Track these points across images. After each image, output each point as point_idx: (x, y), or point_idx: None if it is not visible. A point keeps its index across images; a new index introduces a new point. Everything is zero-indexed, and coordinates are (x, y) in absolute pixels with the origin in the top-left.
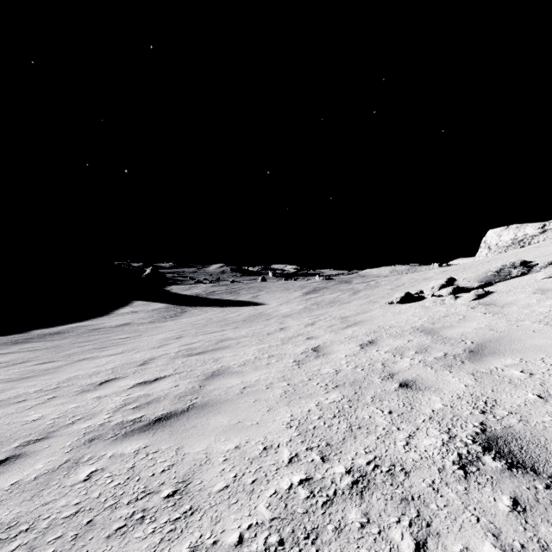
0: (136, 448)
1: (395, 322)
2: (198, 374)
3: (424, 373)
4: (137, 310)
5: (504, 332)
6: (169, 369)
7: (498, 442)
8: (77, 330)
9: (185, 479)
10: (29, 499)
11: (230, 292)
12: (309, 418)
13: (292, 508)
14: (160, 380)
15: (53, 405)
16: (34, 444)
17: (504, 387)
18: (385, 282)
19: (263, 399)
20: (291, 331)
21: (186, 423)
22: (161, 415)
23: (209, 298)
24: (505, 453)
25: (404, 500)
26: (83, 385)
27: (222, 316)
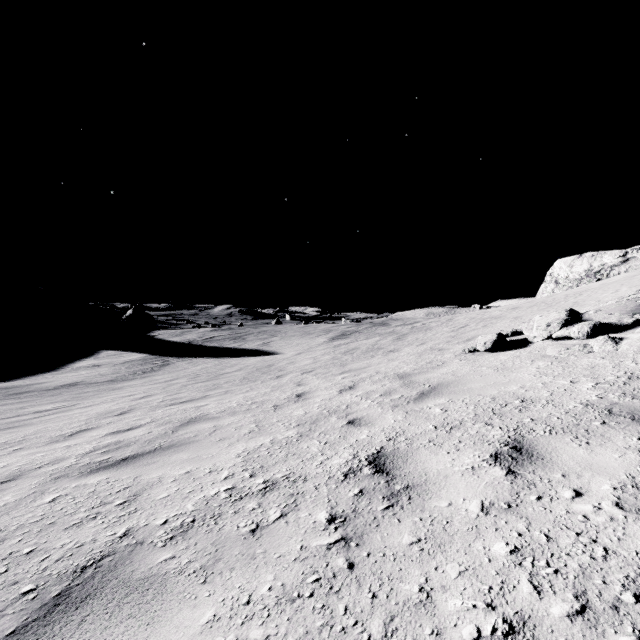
0: None
1: (520, 387)
2: (21, 590)
3: None
4: (101, 363)
5: None
6: None
7: None
8: None
9: None
10: None
11: (234, 338)
12: None
13: None
14: None
15: None
16: None
17: None
18: (435, 323)
19: None
20: (317, 402)
21: None
22: None
23: (204, 346)
24: None
25: None
26: None
27: (215, 370)
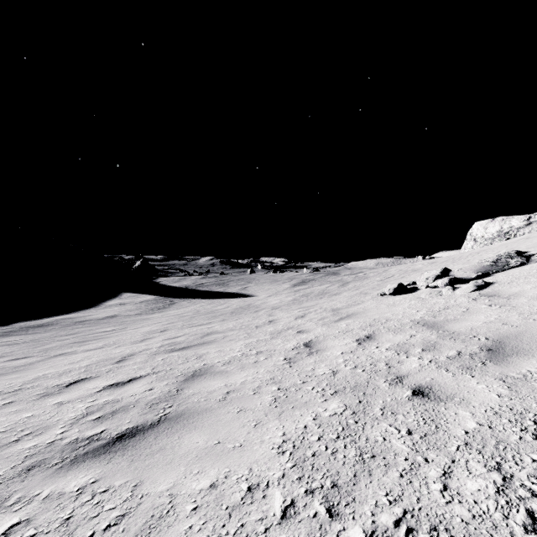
0: (82, 483)
1: (391, 314)
2: (178, 374)
3: (440, 376)
4: (125, 302)
5: (521, 327)
6: (147, 367)
7: None
8: (61, 323)
9: None
10: None
11: (219, 284)
12: (306, 439)
13: None
14: (134, 382)
15: (4, 414)
16: None
17: None
18: (373, 274)
19: (249, 409)
20: (281, 324)
21: (153, 444)
22: (125, 430)
23: (198, 290)
24: None
25: None
26: (48, 386)
27: (210, 307)
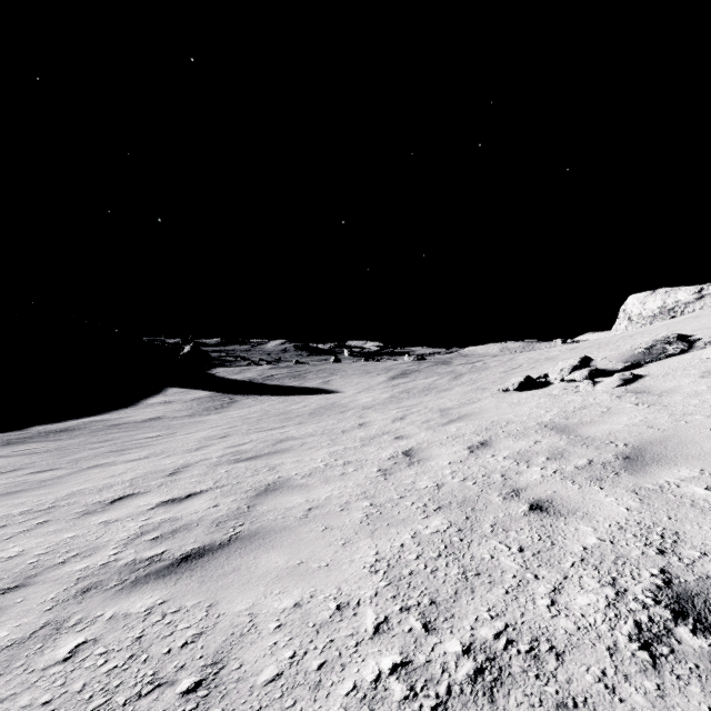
0: (149, 604)
1: (514, 415)
2: (247, 489)
3: (564, 489)
4: (172, 400)
5: (669, 430)
6: (208, 481)
7: (694, 604)
8: (91, 427)
9: (217, 661)
10: None
11: (294, 377)
12: (402, 558)
13: None
14: (194, 497)
15: (41, 534)
16: (3, 596)
17: (685, 513)
18: (495, 363)
19: (336, 527)
20: (374, 428)
21: (225, 564)
22: (191, 550)
23: (266, 384)
24: (710, 622)
25: (562, 707)
26: (88, 503)
27: (282, 407)
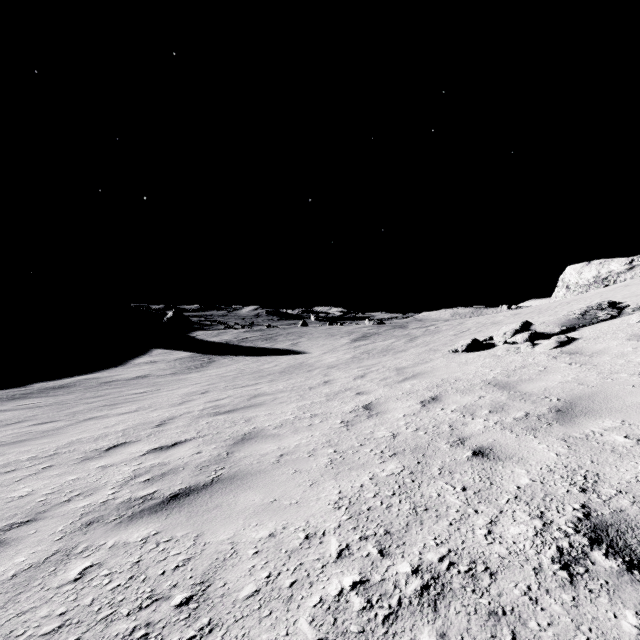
0: (144, 534)
1: (462, 374)
2: (226, 438)
3: (503, 437)
4: (157, 360)
5: (597, 387)
6: (191, 431)
7: (608, 532)
8: (85, 384)
9: (204, 580)
10: (1, 607)
11: (266, 339)
12: (362, 496)
13: (344, 624)
14: (180, 445)
15: (47, 477)
16: (18, 529)
17: (606, 457)
18: (446, 327)
19: (304, 470)
20: (338, 385)
21: (209, 502)
22: (178, 490)
23: (241, 346)
24: (621, 547)
25: (493, 615)
26: (86, 450)
27: (255, 366)
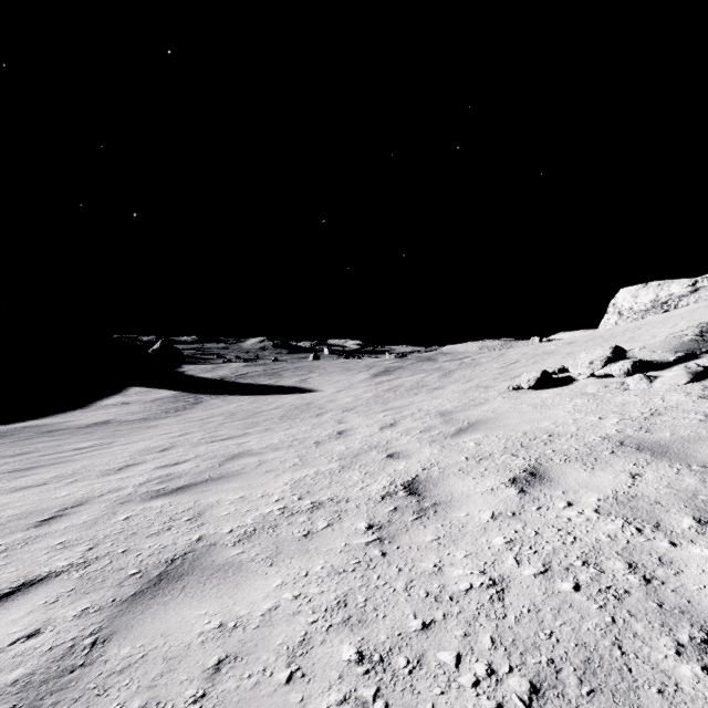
0: None
1: (552, 423)
2: (129, 572)
3: None
4: (130, 401)
5: None
6: (80, 544)
7: None
8: (19, 434)
9: None
10: None
11: (269, 374)
12: None
13: None
14: (19, 597)
15: None
16: None
17: None
18: (485, 359)
19: None
20: (358, 439)
21: None
22: None
23: (238, 383)
24: None
25: None
26: None
27: (251, 408)
